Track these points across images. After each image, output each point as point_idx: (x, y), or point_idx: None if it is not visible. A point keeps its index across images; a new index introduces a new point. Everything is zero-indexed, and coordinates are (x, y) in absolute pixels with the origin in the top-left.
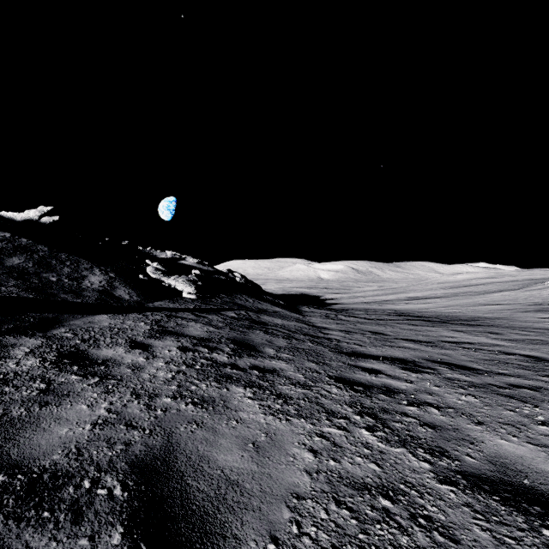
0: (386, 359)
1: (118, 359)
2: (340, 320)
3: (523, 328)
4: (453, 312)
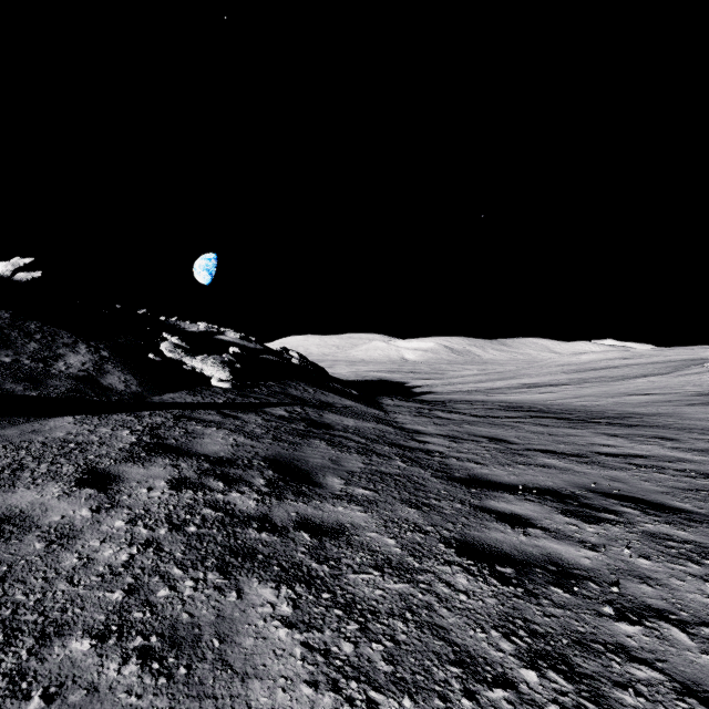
0: (529, 492)
1: (34, 516)
2: (439, 418)
3: (703, 429)
4: (590, 405)
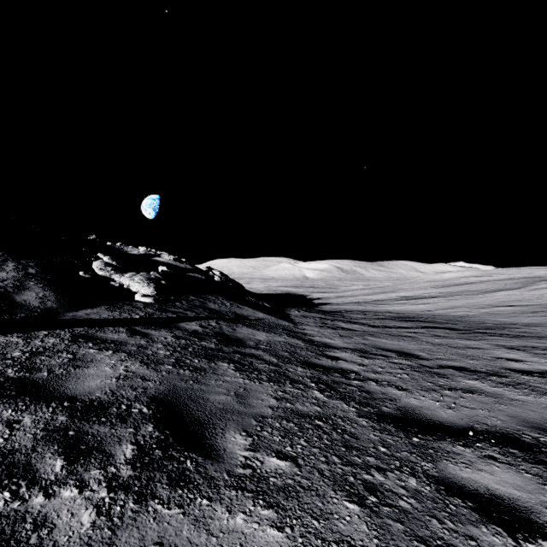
0: (484, 441)
1: None
2: (342, 329)
3: None
4: (466, 316)
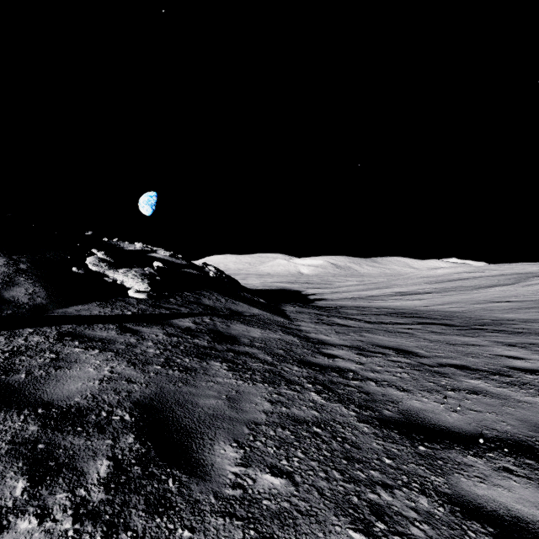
0: (496, 450)
1: None
2: (338, 325)
3: None
4: (461, 311)
